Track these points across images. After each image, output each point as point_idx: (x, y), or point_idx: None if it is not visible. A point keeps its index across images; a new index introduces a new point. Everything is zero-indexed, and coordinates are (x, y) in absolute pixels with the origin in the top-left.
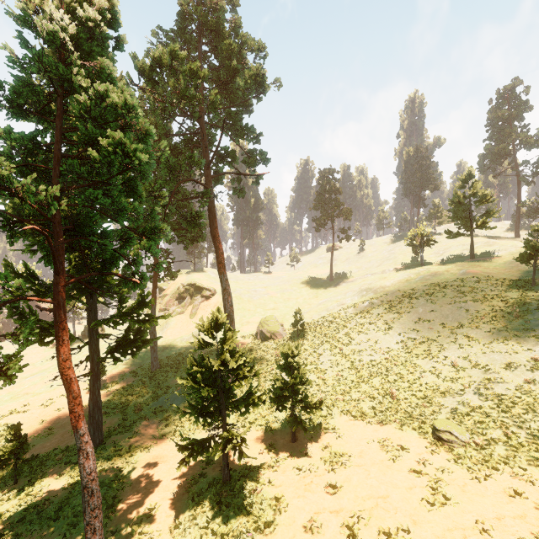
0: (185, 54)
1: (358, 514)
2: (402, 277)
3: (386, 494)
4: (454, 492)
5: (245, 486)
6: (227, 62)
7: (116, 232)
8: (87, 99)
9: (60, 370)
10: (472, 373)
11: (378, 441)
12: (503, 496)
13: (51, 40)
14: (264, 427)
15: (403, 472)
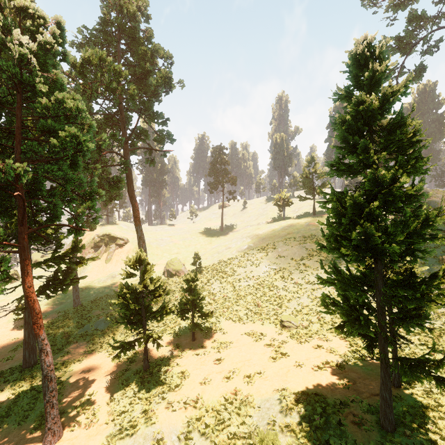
0: (111, 59)
1: (233, 371)
2: (270, 228)
3: (250, 358)
4: (287, 351)
5: (160, 369)
6: (142, 64)
7: (48, 192)
8: (47, 102)
9: (25, 294)
10: (305, 287)
11: (248, 333)
12: (311, 349)
13: (20, 58)
14: (172, 334)
15: (261, 346)
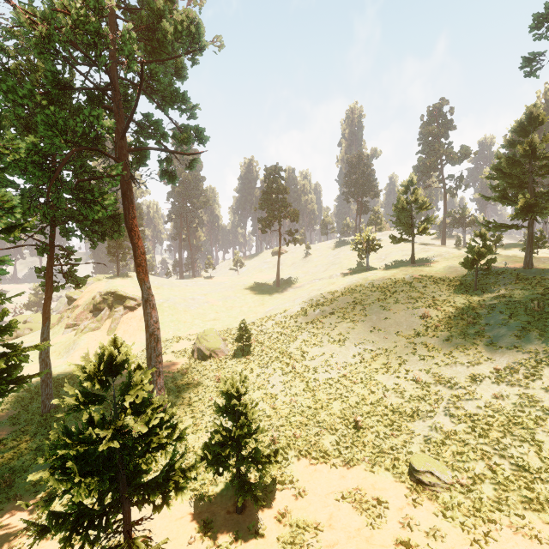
0: None
1: None
2: (351, 282)
3: None
4: None
5: None
6: None
7: None
8: None
9: None
10: (437, 389)
11: (349, 495)
12: None
13: None
14: (197, 493)
15: (389, 548)
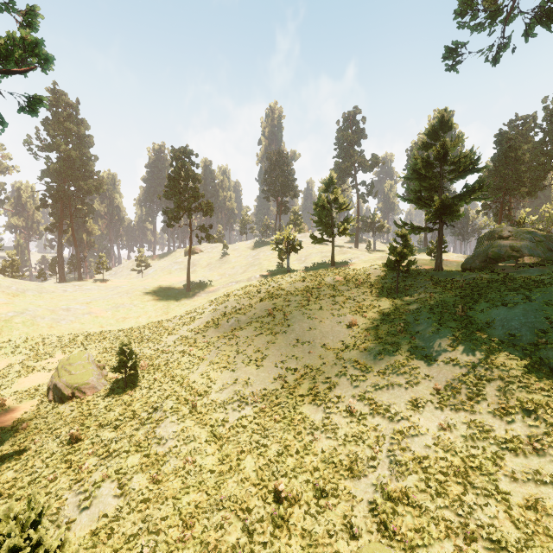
0: None
1: None
2: (271, 285)
3: None
4: None
5: None
6: None
7: None
8: None
9: None
10: (375, 422)
11: None
12: None
13: None
14: None
15: None
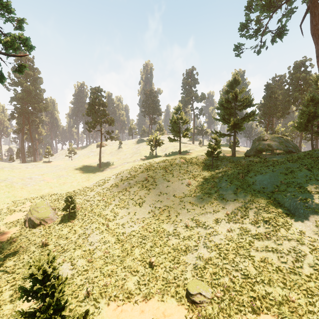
0: None
1: None
2: (146, 164)
3: None
4: None
5: None
6: None
7: None
8: None
9: None
10: (198, 230)
11: None
12: None
13: None
14: None
15: None
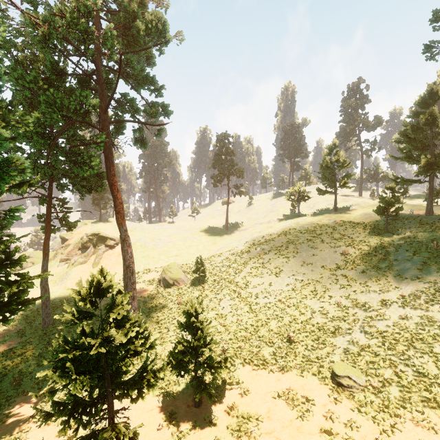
0: None
1: None
2: (285, 226)
3: None
4: None
5: None
6: (126, 3)
7: None
8: None
9: None
10: (354, 311)
11: (283, 394)
12: None
13: None
14: (164, 391)
15: (315, 435)
